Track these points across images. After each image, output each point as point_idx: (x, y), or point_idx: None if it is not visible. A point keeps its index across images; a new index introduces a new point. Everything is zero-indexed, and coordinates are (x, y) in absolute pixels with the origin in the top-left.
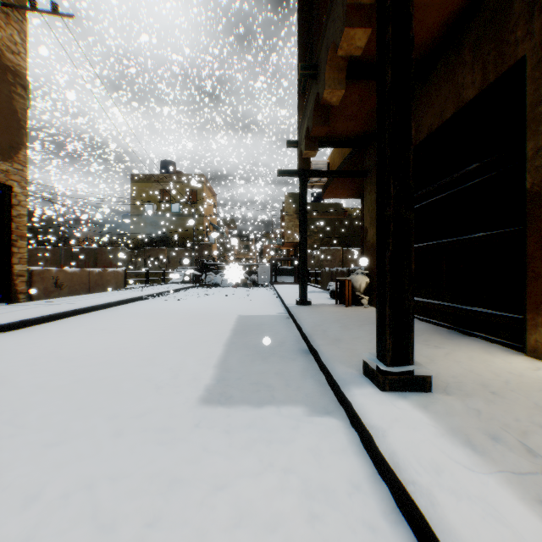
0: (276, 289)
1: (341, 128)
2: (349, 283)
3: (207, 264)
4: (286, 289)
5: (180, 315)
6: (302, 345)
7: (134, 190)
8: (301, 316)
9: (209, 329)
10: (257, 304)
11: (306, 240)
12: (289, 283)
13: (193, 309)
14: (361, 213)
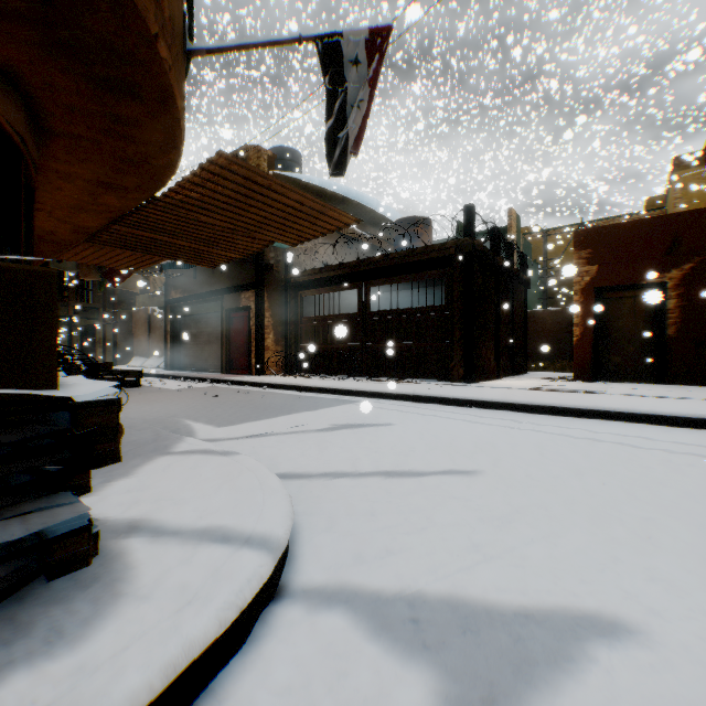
0: None
1: None
2: None
3: None
4: None
5: None
6: None
7: None
8: None
9: None
10: None
11: None
12: None
13: None
14: None
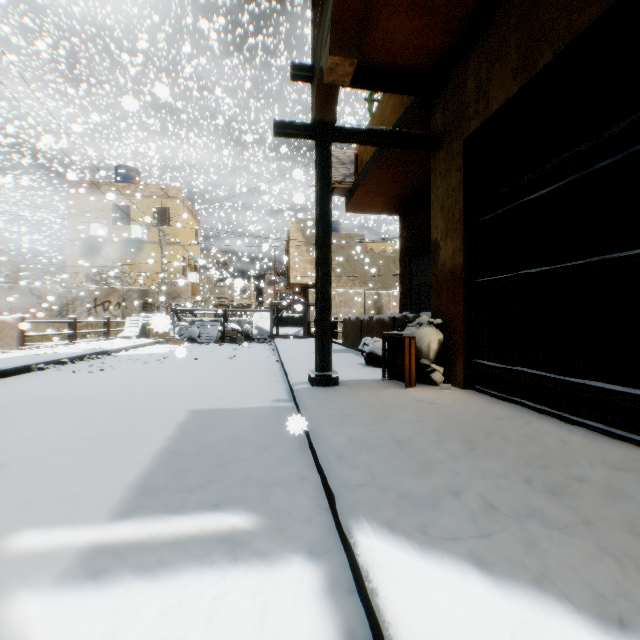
0: (277, 346)
1: (399, 36)
2: (411, 342)
3: (177, 310)
4: (292, 346)
5: (55, 417)
6: (346, 605)
7: (74, 205)
8: (325, 431)
9: (66, 487)
10: (241, 378)
11: (328, 261)
12: (296, 336)
13: (105, 395)
14: (400, 237)
